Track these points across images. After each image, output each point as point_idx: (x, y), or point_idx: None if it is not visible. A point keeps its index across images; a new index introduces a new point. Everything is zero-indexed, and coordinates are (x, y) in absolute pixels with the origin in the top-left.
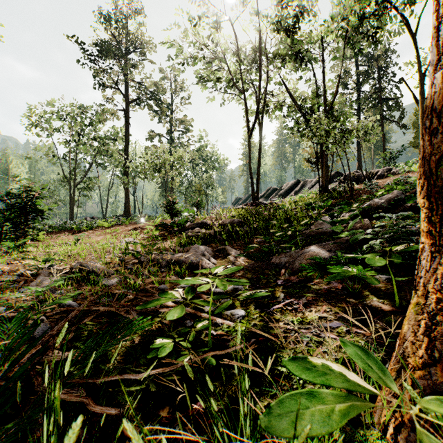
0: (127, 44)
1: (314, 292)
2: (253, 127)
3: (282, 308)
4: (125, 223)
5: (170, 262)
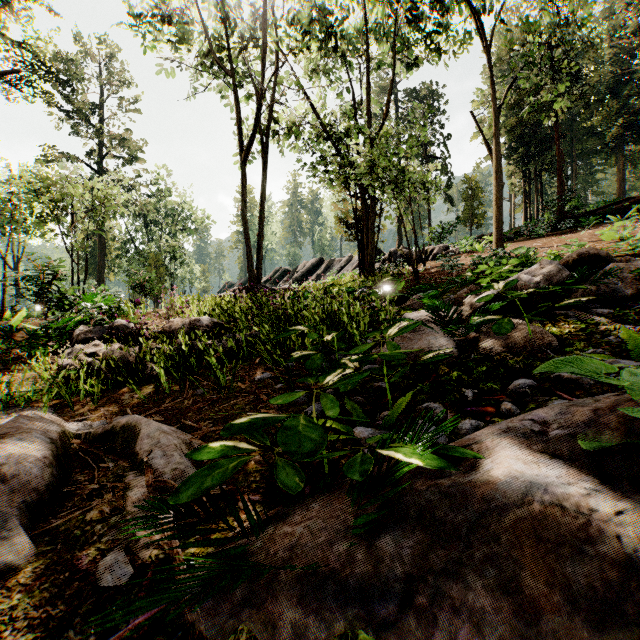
0: None
1: None
2: (251, 144)
3: None
4: None
5: None
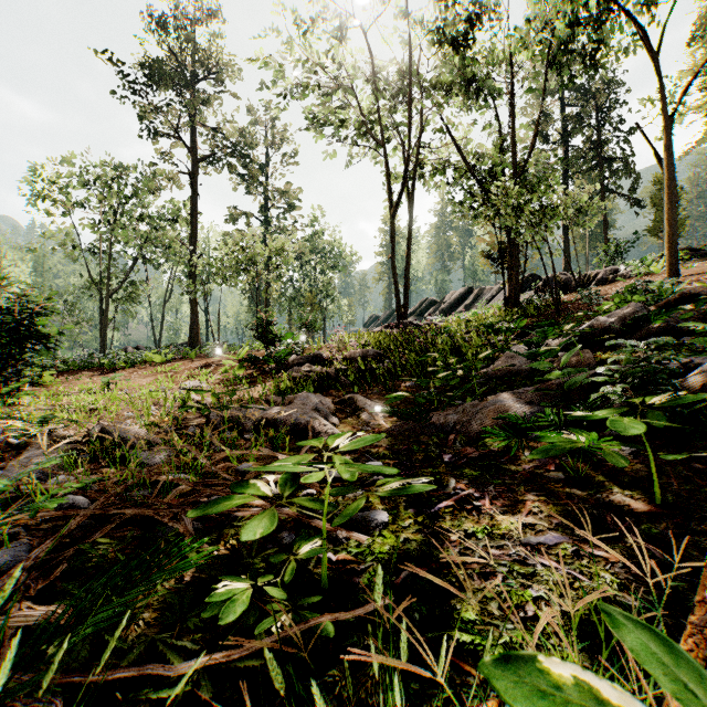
0: (195, 66)
1: (508, 476)
2: (399, 201)
3: (455, 507)
4: (190, 356)
5: (260, 423)
